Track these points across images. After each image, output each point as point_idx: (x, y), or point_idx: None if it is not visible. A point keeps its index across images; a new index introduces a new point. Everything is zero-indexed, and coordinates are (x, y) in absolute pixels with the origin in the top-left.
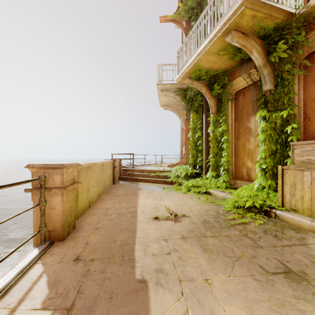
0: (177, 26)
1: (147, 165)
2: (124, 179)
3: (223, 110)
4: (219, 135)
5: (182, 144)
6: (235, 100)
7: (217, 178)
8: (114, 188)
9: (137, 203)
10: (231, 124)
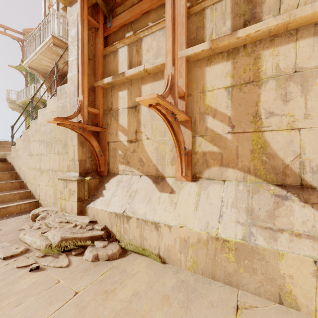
0: None
1: None
2: None
3: None
4: None
5: None
6: None
7: None
8: None
9: None
10: None
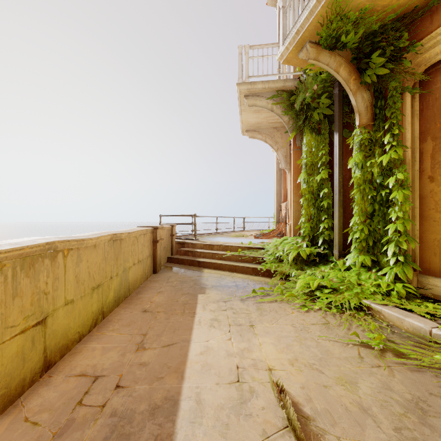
0: (271, 3)
1: (221, 234)
2: (177, 262)
3: (391, 115)
4: (380, 173)
5: (279, 199)
6: (421, 88)
7: (375, 269)
8: (151, 284)
9: (188, 349)
10: (410, 146)
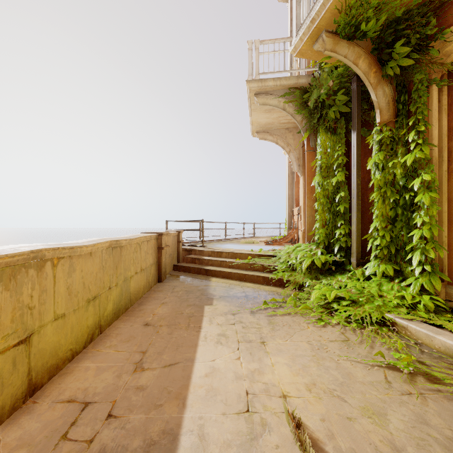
0: None
1: (230, 240)
2: (183, 270)
3: (416, 110)
4: (403, 174)
5: (291, 204)
6: (450, 81)
7: (398, 280)
8: (155, 294)
9: (191, 370)
10: (437, 145)
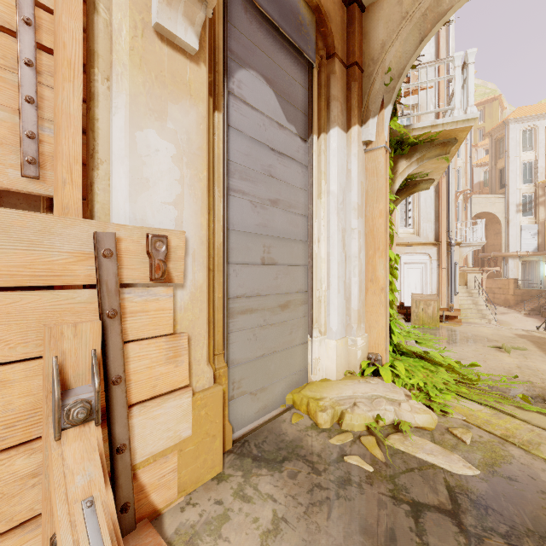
0: None
1: None
2: None
3: None
4: None
5: None
6: None
7: None
8: None
9: None
10: None
